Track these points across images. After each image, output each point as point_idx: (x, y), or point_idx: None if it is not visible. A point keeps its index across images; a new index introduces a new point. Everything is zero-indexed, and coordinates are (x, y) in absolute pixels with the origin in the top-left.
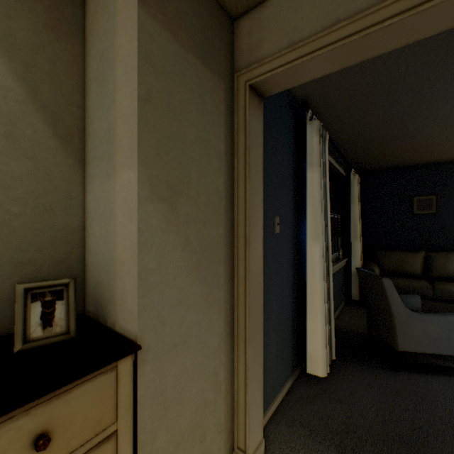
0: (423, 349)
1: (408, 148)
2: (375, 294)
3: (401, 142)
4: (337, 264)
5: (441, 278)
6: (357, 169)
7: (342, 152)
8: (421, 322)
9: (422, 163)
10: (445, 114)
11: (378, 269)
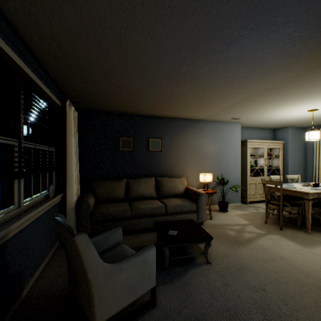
0: (123, 304)
1: (115, 91)
2: (72, 252)
3: (109, 79)
4: (39, 209)
5: (136, 198)
6: (77, 106)
7: (50, 71)
8: (122, 273)
9: (125, 112)
10: (140, 53)
11: (94, 198)
